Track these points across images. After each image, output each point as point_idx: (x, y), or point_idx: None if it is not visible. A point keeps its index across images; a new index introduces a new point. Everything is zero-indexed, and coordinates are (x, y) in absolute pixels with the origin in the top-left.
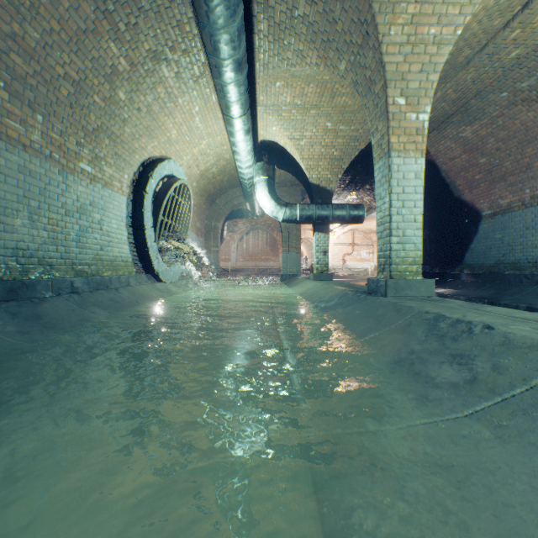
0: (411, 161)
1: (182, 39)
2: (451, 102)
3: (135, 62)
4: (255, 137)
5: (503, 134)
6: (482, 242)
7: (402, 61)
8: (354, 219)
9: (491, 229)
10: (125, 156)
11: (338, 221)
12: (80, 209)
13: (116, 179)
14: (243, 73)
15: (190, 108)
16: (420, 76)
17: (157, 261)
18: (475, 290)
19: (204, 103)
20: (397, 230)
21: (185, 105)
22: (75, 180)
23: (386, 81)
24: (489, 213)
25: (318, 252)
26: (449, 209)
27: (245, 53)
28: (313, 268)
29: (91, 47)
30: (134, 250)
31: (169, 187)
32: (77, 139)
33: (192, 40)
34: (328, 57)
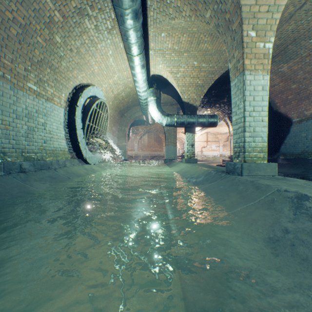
0: (259, 78)
1: (98, 0)
2: (276, 47)
3: (66, 15)
4: (148, 72)
5: (309, 68)
6: (293, 139)
7: (254, 4)
8: (211, 124)
9: (299, 130)
10: (62, 82)
11: (201, 125)
12: (28, 115)
13: (56, 96)
14: (139, 21)
15: (106, 52)
16: (267, 15)
17: (85, 150)
18: (289, 169)
19: (115, 48)
20: (249, 128)
21: (102, 49)
22: (23, 94)
23: (242, 19)
24: (297, 120)
25: (188, 145)
26: (270, 118)
27: (140, 6)
28: (185, 155)
29: (32, 0)
30: (69, 144)
31: (93, 103)
32: (25, 67)
33: (105, 1)
34: (197, 9)
